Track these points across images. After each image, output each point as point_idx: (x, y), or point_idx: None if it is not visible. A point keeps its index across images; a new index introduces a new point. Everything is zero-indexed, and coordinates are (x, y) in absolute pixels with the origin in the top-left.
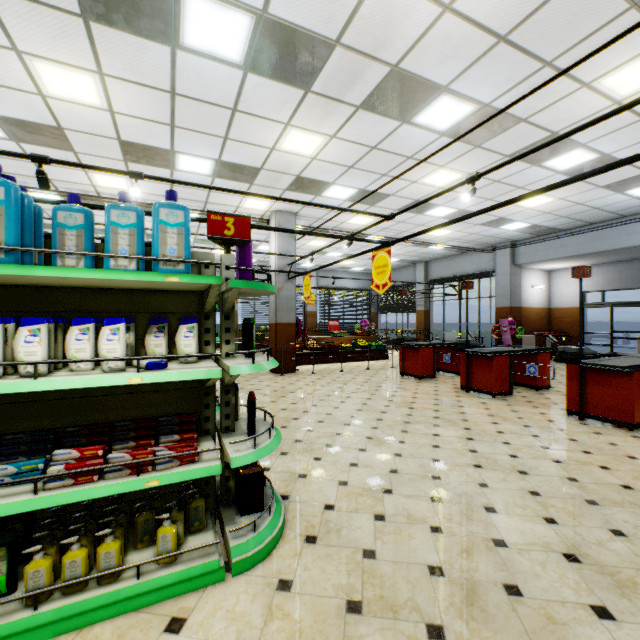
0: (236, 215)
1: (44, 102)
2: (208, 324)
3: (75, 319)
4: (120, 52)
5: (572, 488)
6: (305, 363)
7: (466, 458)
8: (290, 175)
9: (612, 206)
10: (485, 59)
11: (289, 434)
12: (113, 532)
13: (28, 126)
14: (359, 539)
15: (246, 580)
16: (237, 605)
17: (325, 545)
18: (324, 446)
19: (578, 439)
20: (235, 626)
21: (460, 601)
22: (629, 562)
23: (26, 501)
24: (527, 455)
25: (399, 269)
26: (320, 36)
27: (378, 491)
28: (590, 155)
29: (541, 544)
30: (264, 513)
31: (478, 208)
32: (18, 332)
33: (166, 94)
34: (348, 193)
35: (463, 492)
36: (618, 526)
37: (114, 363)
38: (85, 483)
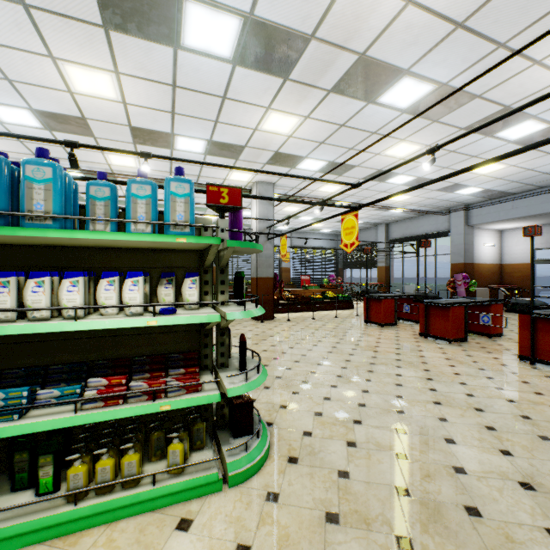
0: (229, 186)
1: (72, 98)
2: (207, 277)
3: (104, 273)
4: (132, 54)
5: (525, 425)
6: (281, 312)
7: (426, 396)
8: (269, 151)
9: None
10: (443, 44)
11: (270, 371)
12: (133, 446)
13: (59, 117)
14: (334, 461)
15: (240, 491)
16: (234, 511)
17: (305, 465)
18: (301, 382)
19: (530, 382)
20: (233, 528)
21: (425, 518)
22: None
23: (69, 418)
24: (482, 394)
25: (363, 230)
26: (298, 32)
27: (349, 422)
28: (540, 125)
29: (498, 473)
30: (253, 436)
31: (435, 175)
32: (62, 283)
33: (168, 87)
34: (319, 165)
35: (425, 425)
36: None
37: (134, 309)
38: (113, 405)
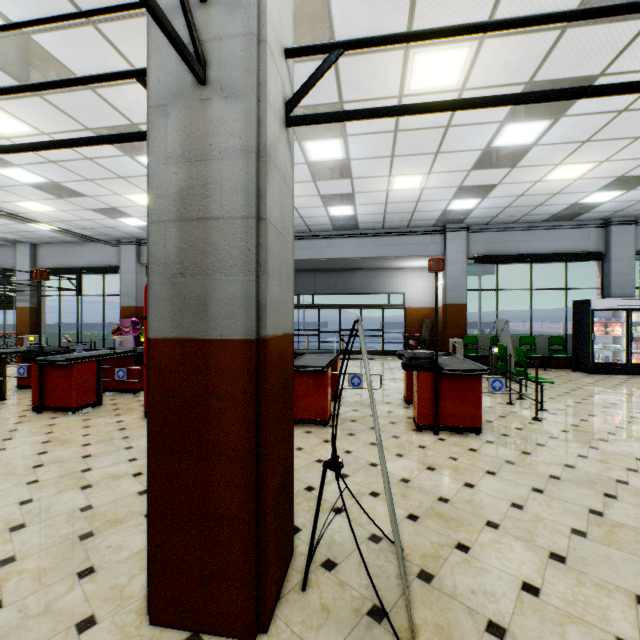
0: None
1: None
2: None
3: None
4: None
5: (77, 523)
6: None
7: None
8: None
9: None
10: None
11: None
12: None
13: None
14: None
15: None
16: None
17: None
18: None
19: (136, 445)
20: None
21: None
22: (68, 620)
23: None
24: (51, 492)
25: None
26: None
27: None
28: None
29: None
30: None
31: (80, 187)
32: None
33: None
34: None
35: None
36: (96, 560)
37: None
38: None
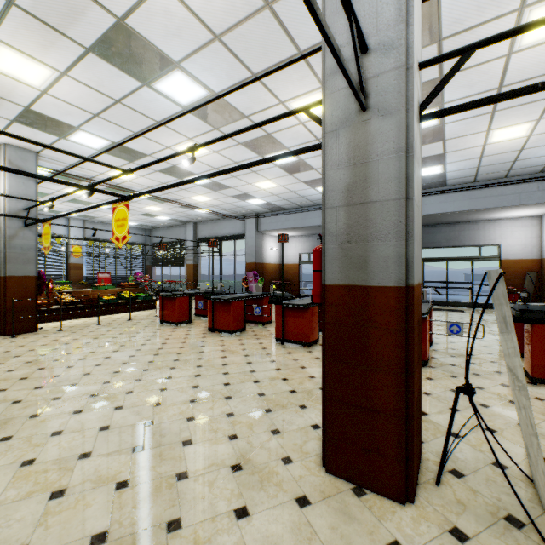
0: None
1: None
2: None
3: None
4: None
5: (259, 402)
6: (55, 319)
7: (187, 395)
8: (15, 104)
9: (311, 197)
10: (207, 50)
11: None
12: None
13: None
14: (11, 537)
15: None
16: None
17: None
18: (26, 419)
19: (276, 360)
20: None
21: None
22: (275, 455)
23: None
24: (238, 381)
25: (173, 227)
26: None
27: (73, 459)
28: (293, 157)
29: (218, 463)
30: None
31: (228, 182)
32: None
33: None
34: (100, 143)
35: (170, 432)
36: (278, 426)
37: None
38: None
